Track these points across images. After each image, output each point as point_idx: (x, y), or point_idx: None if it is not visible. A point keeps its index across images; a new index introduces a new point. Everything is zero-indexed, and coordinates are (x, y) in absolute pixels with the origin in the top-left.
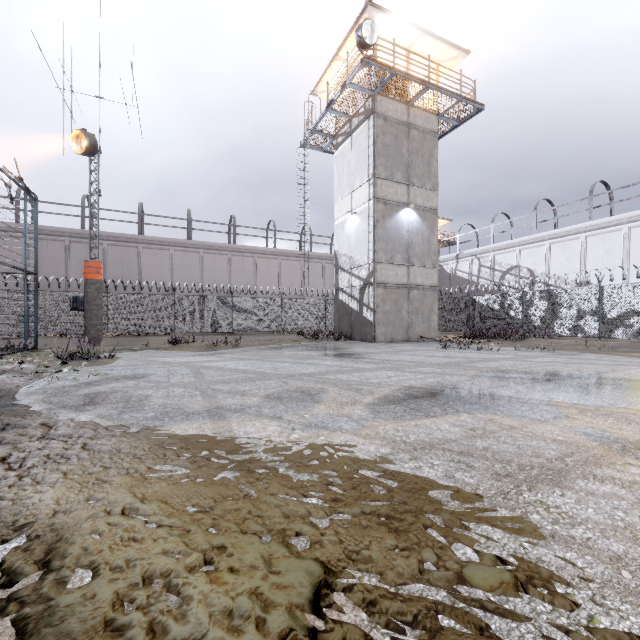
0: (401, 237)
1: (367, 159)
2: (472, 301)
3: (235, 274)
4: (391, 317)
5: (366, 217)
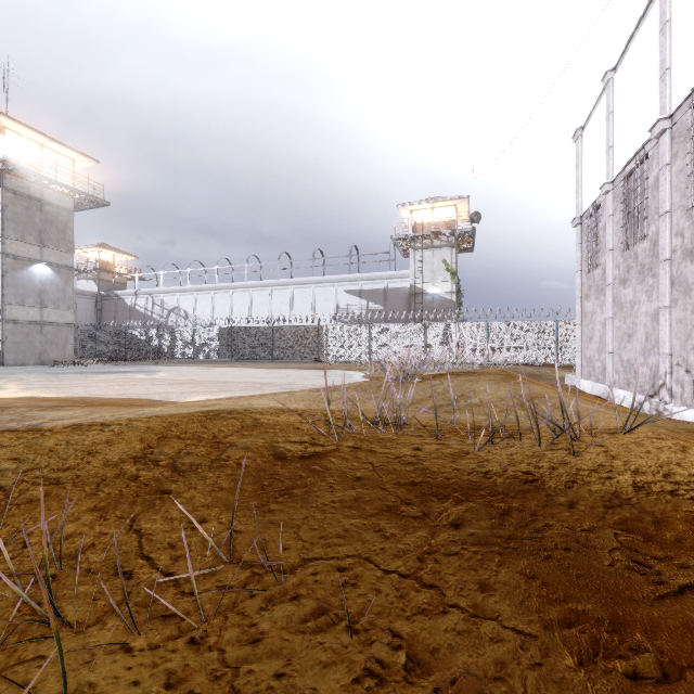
0: (34, 285)
1: None
2: (128, 333)
3: None
4: (23, 346)
5: None
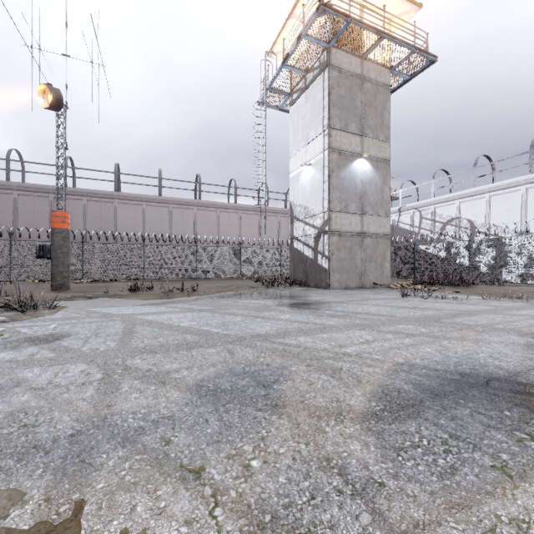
0: (355, 186)
1: (322, 111)
2: (418, 249)
3: (200, 226)
4: (345, 264)
5: (321, 167)
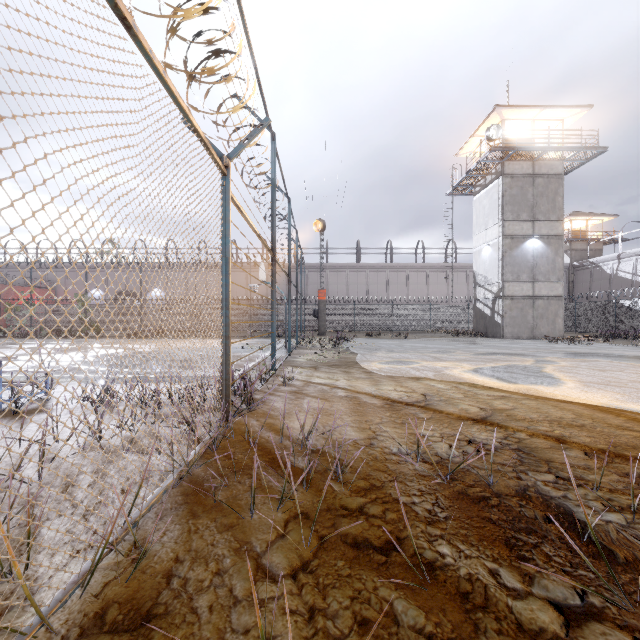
0: (526, 261)
1: (497, 207)
2: (618, 305)
3: (392, 286)
4: (517, 321)
5: (496, 249)
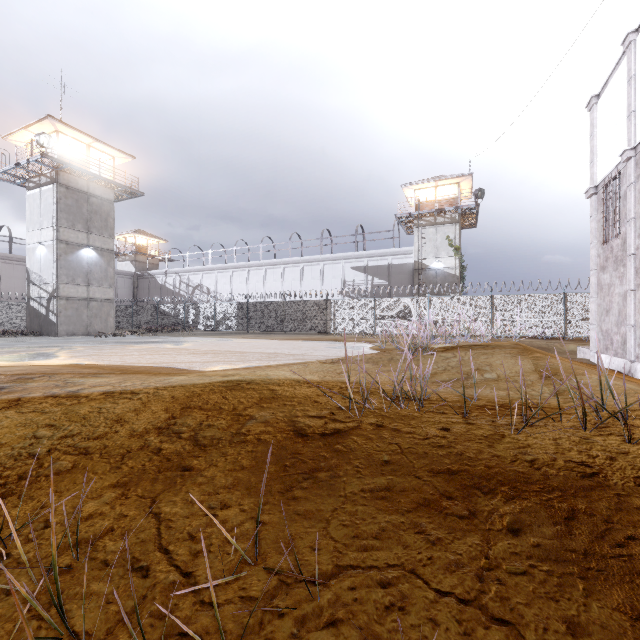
0: (82, 267)
1: (52, 211)
2: (159, 308)
3: None
4: (73, 319)
5: (52, 251)
